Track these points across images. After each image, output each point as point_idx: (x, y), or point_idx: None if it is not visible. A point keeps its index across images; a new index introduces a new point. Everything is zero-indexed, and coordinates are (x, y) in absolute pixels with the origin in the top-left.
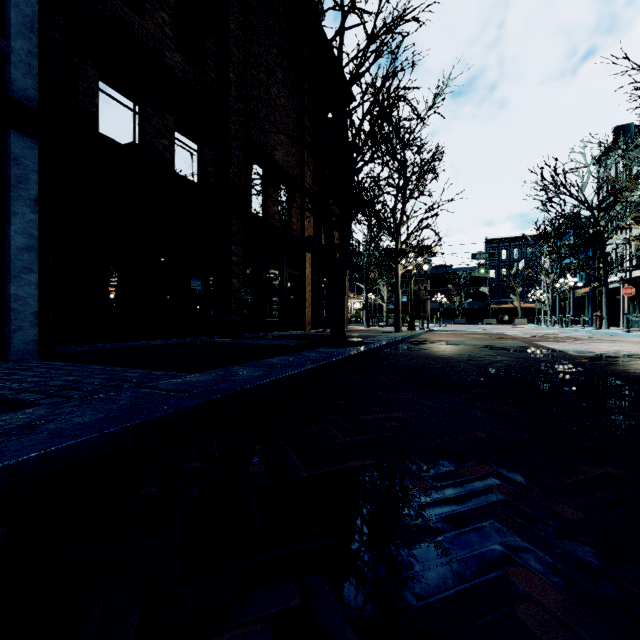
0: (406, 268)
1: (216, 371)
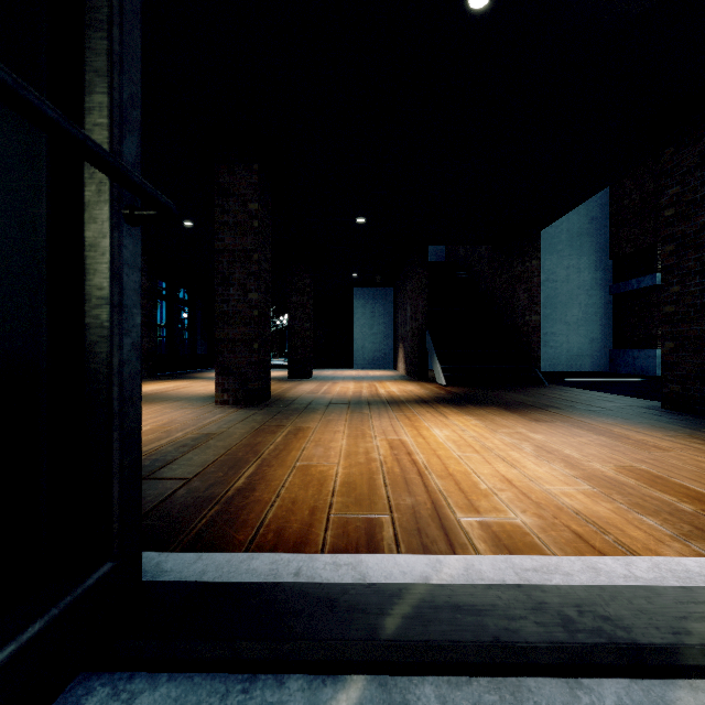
0: None
1: None
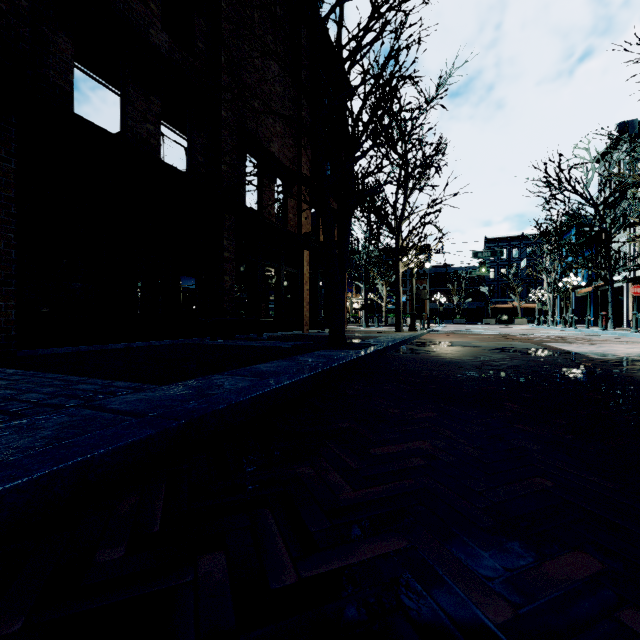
0: (407, 266)
1: (192, 381)
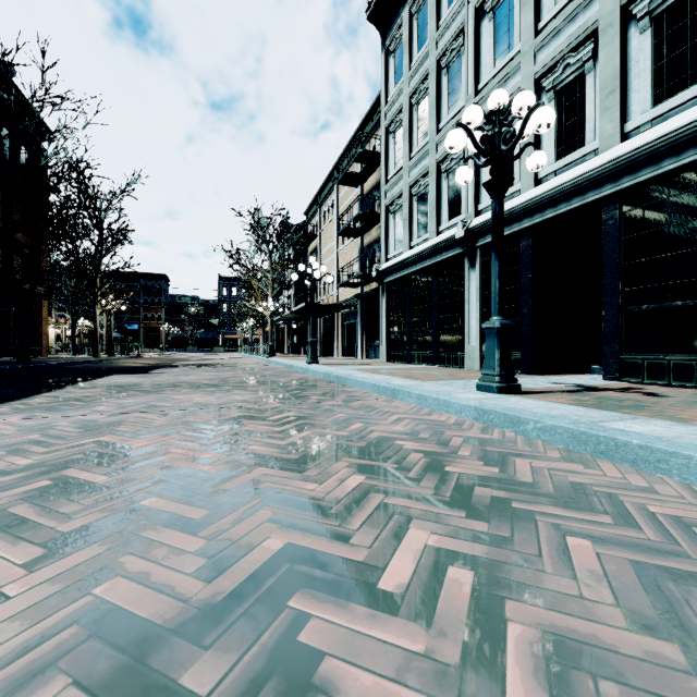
0: (104, 308)
1: None
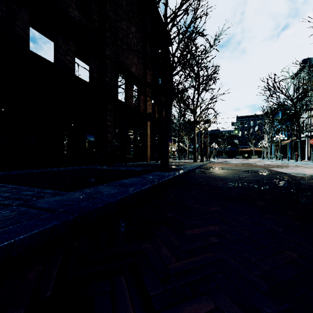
0: (199, 129)
1: (86, 189)
